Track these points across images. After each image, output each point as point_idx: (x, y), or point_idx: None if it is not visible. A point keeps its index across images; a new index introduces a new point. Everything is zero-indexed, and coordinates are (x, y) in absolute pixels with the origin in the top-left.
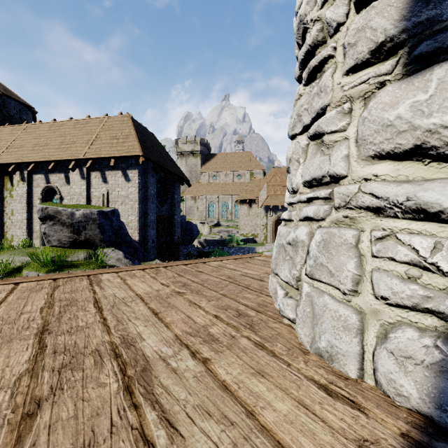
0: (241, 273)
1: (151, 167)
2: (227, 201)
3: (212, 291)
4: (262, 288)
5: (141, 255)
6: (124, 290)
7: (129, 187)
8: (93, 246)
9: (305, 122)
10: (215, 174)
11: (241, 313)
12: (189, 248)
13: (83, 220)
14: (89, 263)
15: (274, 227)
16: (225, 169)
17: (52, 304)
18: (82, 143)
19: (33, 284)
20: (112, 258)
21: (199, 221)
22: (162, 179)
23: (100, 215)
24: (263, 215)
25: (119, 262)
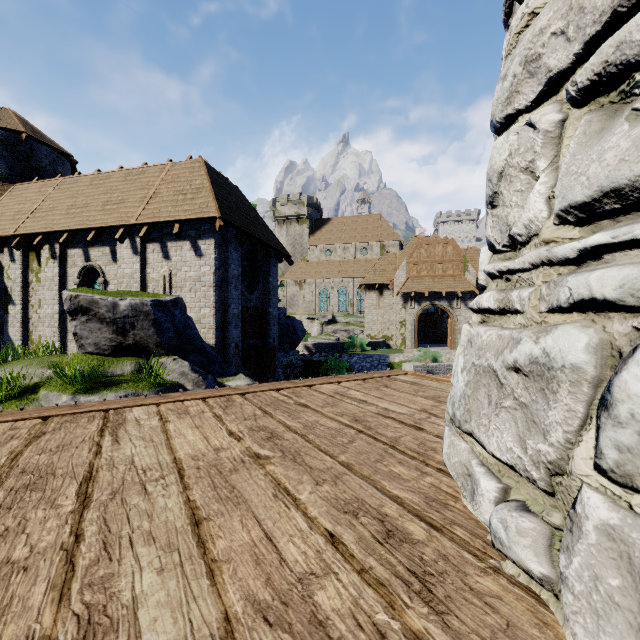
0: (377, 409)
1: (233, 235)
2: (347, 287)
3: (324, 455)
4: (425, 450)
5: (218, 368)
6: (155, 446)
7: (201, 265)
8: (146, 354)
9: (555, 65)
10: (328, 248)
11: (390, 530)
12: (290, 356)
13: (131, 314)
14: (138, 379)
15: (417, 324)
16: (343, 241)
17: (2, 480)
18: (134, 202)
19: (4, 428)
20: (173, 372)
21: (305, 316)
22: (251, 254)
23: (155, 307)
24: (400, 307)
25: (184, 378)
